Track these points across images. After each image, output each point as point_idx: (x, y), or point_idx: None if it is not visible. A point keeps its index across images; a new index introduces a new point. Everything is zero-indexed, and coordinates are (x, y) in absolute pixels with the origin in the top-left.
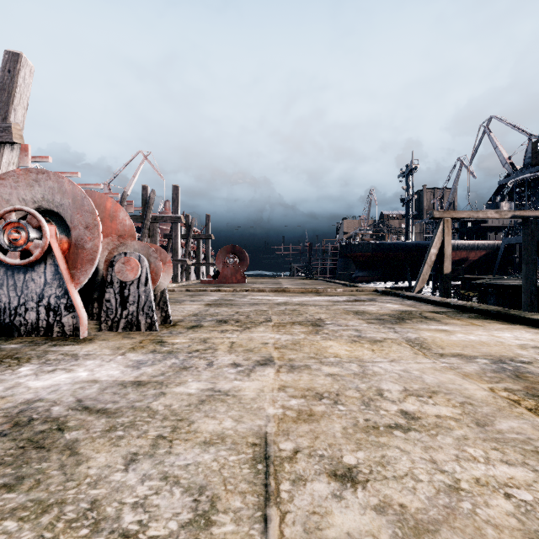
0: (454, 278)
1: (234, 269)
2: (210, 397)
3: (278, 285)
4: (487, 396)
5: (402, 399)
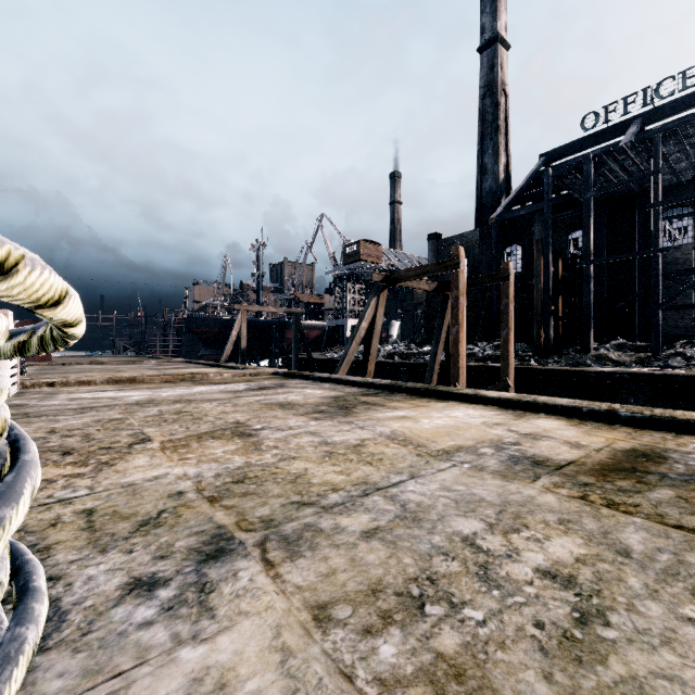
0: None
1: None
2: None
3: None
4: None
5: None
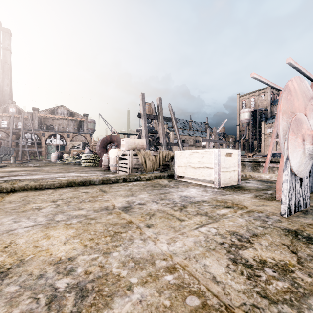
0: None
1: None
2: (131, 195)
3: None
4: None
5: (49, 205)
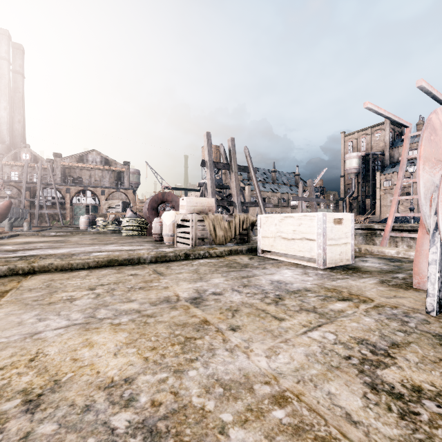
0: None
1: None
2: (200, 279)
3: None
4: (4, 308)
5: (85, 295)
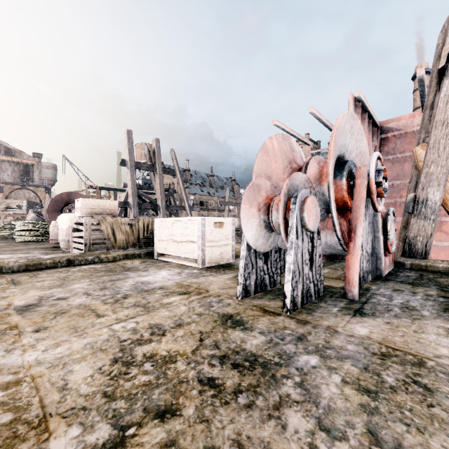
0: None
1: None
2: (59, 285)
3: None
4: None
5: None
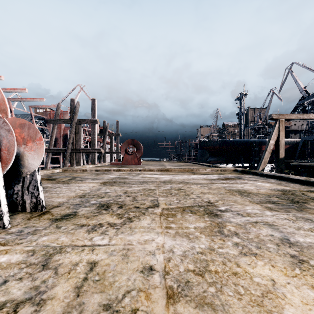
0: (269, 161)
1: (133, 155)
2: None
3: (162, 166)
4: None
5: None
